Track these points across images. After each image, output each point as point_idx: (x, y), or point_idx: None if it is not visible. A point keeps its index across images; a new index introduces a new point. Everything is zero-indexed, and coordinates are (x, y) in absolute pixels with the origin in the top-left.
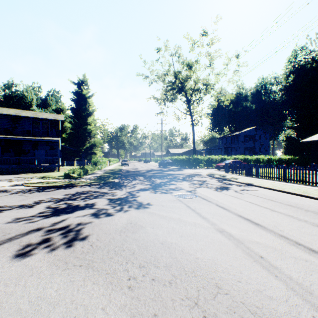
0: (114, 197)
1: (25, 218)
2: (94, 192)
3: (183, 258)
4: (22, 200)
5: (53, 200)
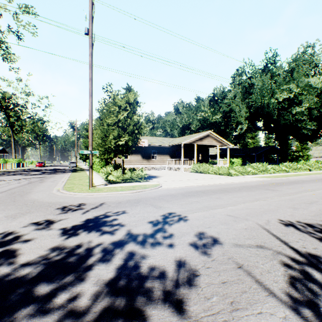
0: (0, 275)
1: (120, 212)
2: (81, 311)
3: (2, 207)
4: (198, 231)
5: (144, 237)
